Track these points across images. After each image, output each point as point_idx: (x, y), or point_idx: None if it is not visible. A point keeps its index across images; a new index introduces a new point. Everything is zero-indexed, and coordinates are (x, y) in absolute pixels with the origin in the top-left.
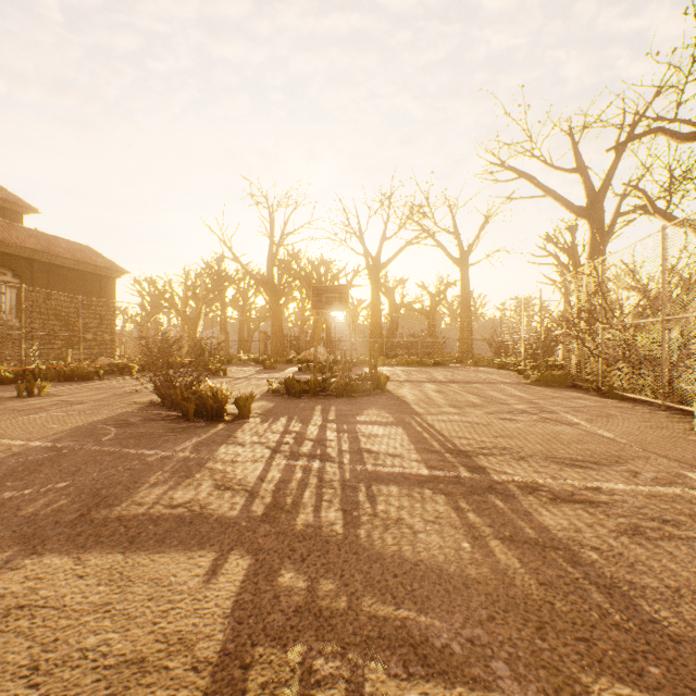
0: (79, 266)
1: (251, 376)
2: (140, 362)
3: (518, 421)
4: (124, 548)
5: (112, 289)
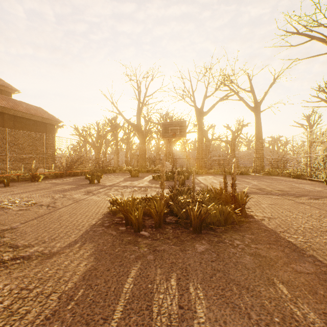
0: (33, 118)
1: (116, 184)
2: (50, 172)
3: None
4: None
5: (53, 131)
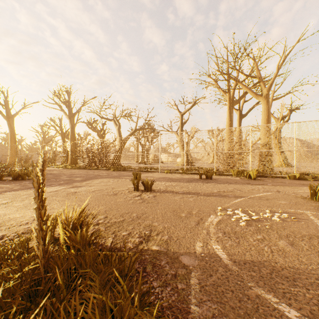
0: None
1: None
2: None
3: (91, 172)
4: (93, 179)
5: None
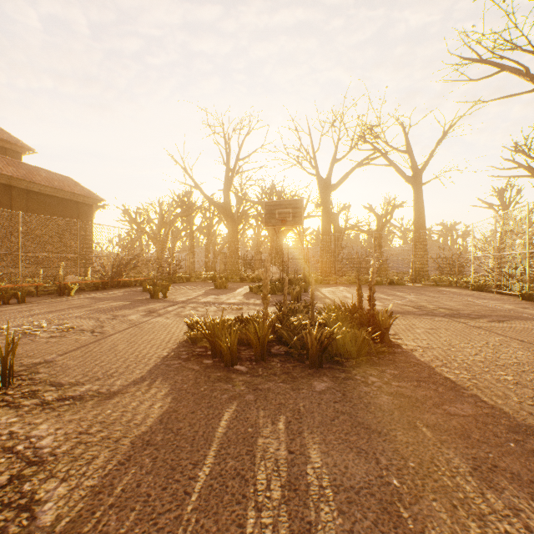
0: (57, 194)
1: (193, 300)
2: (87, 281)
3: None
4: None
5: (89, 215)
